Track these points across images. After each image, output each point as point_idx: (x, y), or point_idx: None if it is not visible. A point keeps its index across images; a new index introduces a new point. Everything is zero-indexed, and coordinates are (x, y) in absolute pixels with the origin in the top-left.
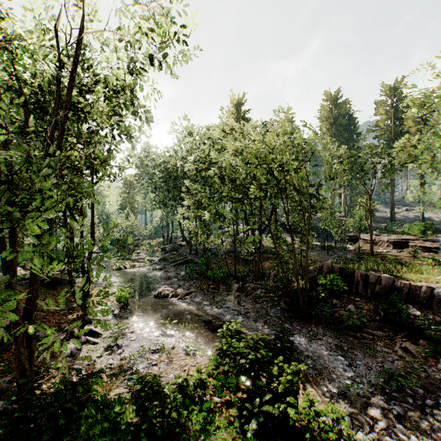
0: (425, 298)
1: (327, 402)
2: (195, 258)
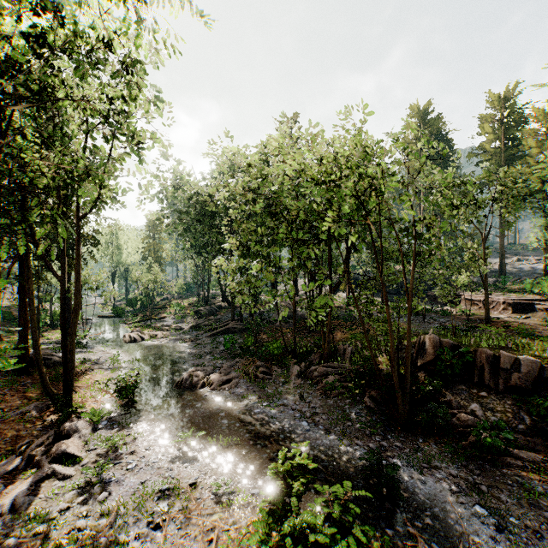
0: None
1: None
2: (239, 326)
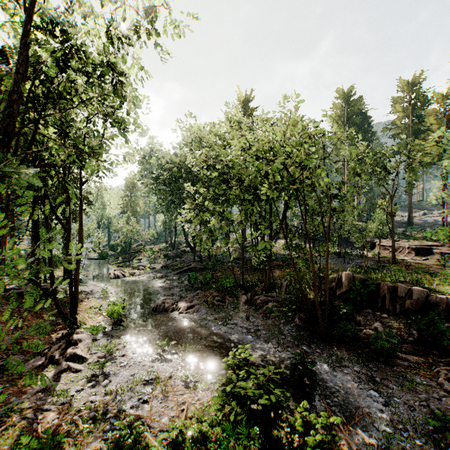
0: None
1: None
2: (199, 266)
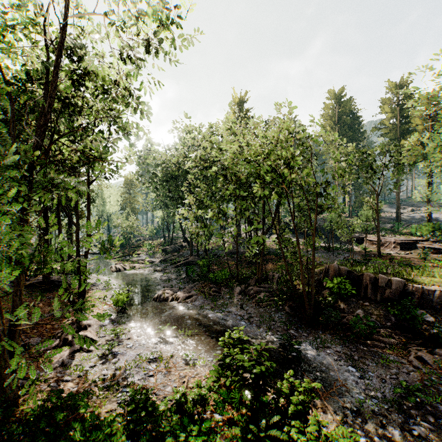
0: (439, 303)
1: (339, 421)
2: (196, 260)
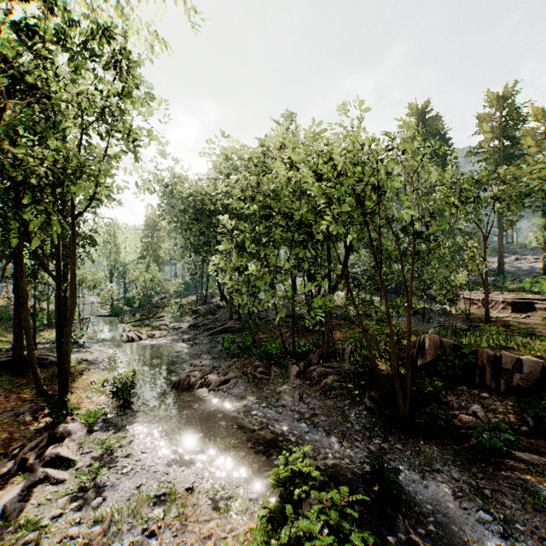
0: None
1: None
2: (237, 325)
